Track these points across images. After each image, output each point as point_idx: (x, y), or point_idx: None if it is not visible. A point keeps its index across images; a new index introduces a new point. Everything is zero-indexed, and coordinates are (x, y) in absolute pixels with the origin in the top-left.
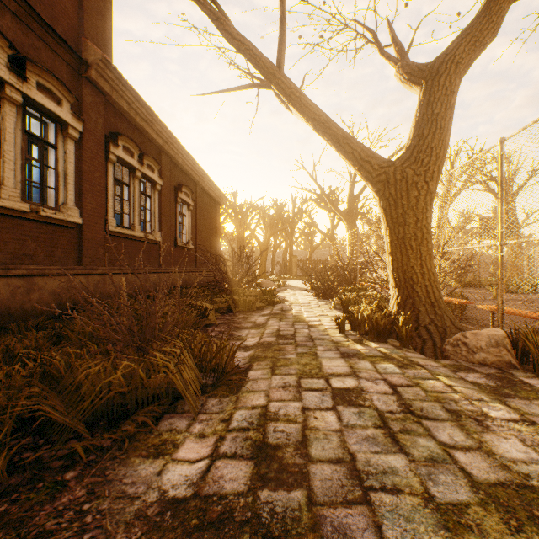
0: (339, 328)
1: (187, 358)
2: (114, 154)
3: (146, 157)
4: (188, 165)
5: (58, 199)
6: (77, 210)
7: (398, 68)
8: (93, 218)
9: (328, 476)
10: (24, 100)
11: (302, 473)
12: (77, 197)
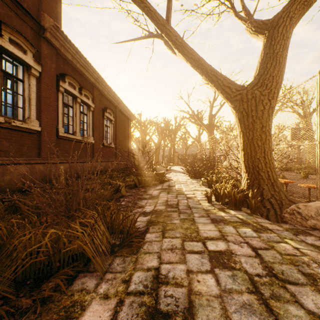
0: (208, 200)
1: (100, 226)
2: (62, 87)
3: (83, 90)
4: (110, 95)
5: (24, 114)
6: (37, 122)
7: (248, 24)
8: (48, 127)
9: None
10: (0, 50)
11: None
12: (38, 114)
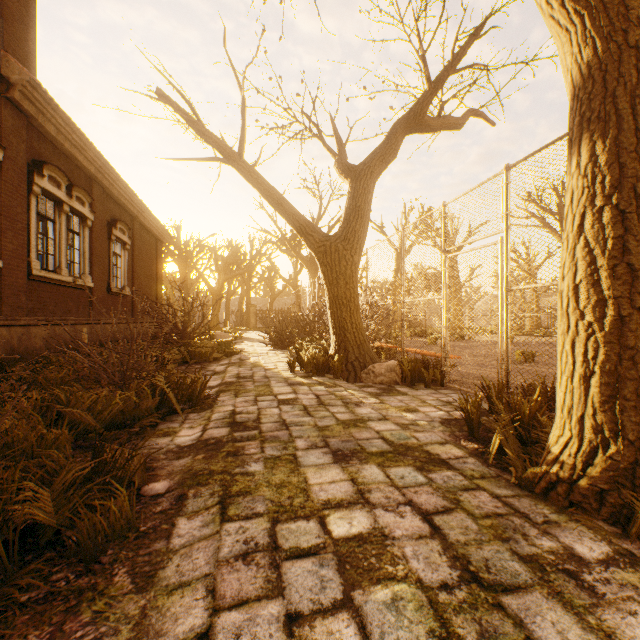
0: (291, 369)
1: (169, 388)
2: (38, 185)
3: (75, 189)
4: (125, 197)
5: None
6: None
7: (336, 163)
8: (14, 260)
9: (270, 426)
10: None
11: (257, 427)
12: None
